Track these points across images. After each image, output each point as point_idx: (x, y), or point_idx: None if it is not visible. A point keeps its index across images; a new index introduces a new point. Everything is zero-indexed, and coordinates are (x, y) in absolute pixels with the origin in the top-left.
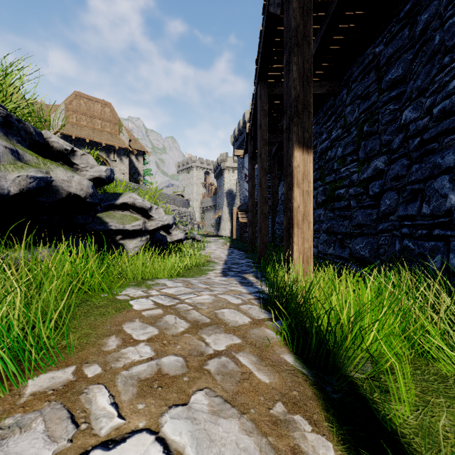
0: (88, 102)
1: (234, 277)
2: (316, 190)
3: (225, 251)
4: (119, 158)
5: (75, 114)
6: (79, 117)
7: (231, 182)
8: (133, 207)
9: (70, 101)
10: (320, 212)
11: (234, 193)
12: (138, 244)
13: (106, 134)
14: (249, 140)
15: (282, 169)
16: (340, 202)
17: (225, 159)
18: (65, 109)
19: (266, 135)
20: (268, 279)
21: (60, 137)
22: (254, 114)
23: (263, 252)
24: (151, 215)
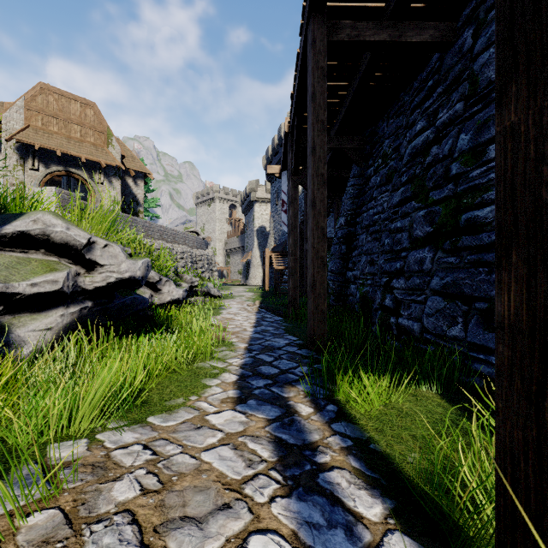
0: (61, 99)
1: (264, 408)
2: (405, 218)
3: (252, 316)
4: (108, 180)
5: (41, 114)
6: (46, 120)
7: (263, 217)
8: (45, 242)
9: (32, 96)
10: (422, 254)
11: (266, 231)
12: (54, 324)
13: (89, 146)
14: (288, 144)
15: (332, 196)
16: (476, 236)
17: (255, 188)
18: (24, 107)
19: (325, 113)
20: (342, 411)
21: (17, 147)
22: (298, 95)
23: (318, 329)
24: (92, 260)
